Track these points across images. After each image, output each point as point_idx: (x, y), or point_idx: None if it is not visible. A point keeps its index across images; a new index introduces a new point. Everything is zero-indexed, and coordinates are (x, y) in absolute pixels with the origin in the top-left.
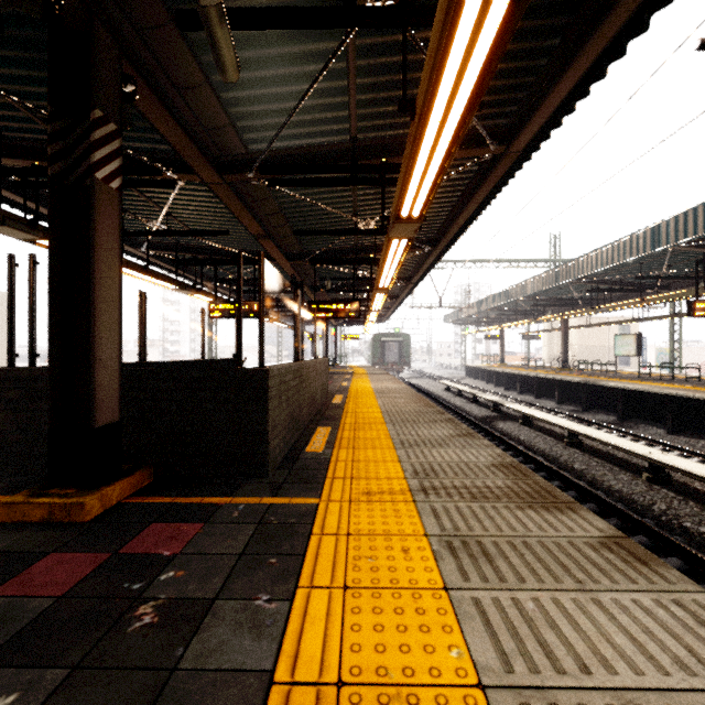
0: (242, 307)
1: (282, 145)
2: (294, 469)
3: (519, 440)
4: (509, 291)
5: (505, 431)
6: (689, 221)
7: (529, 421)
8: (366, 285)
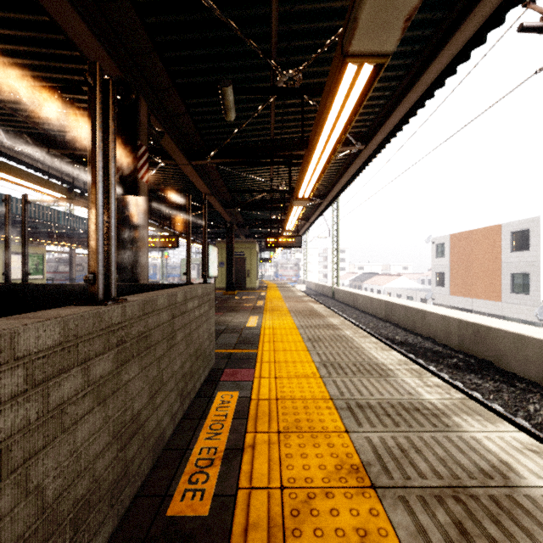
0: None
1: None
2: None
3: None
4: None
5: None
6: None
7: None
8: None
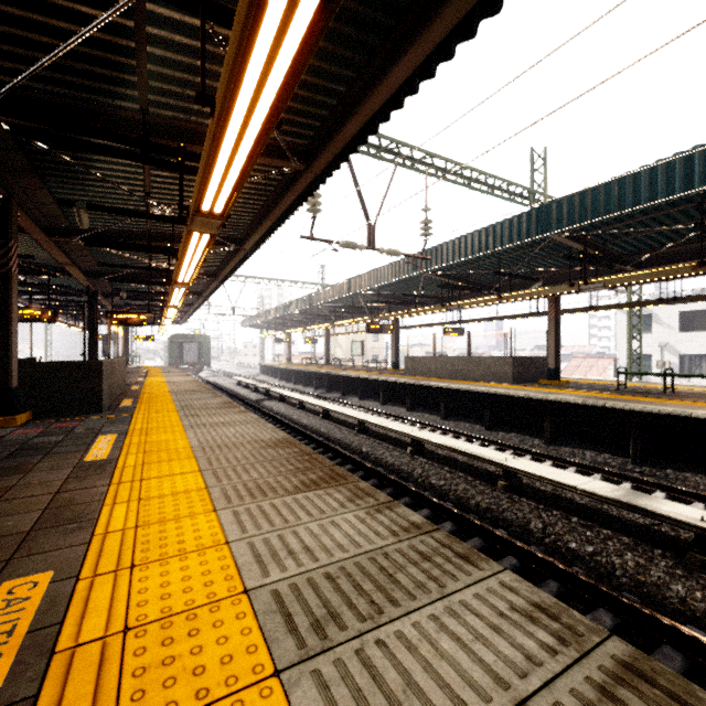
0: (35, 313)
1: (98, 224)
2: (116, 411)
3: (272, 409)
4: (286, 306)
5: (266, 406)
6: (360, 282)
7: (284, 399)
8: (161, 296)
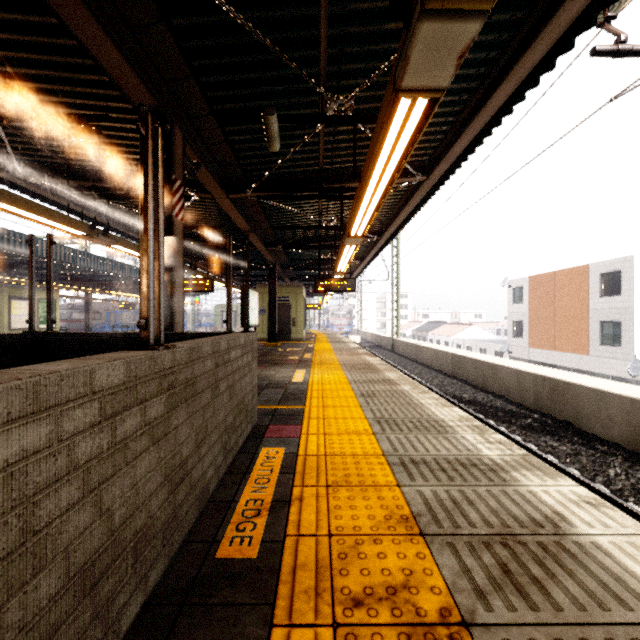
0: None
1: None
2: None
3: None
4: None
5: None
6: None
7: None
8: None
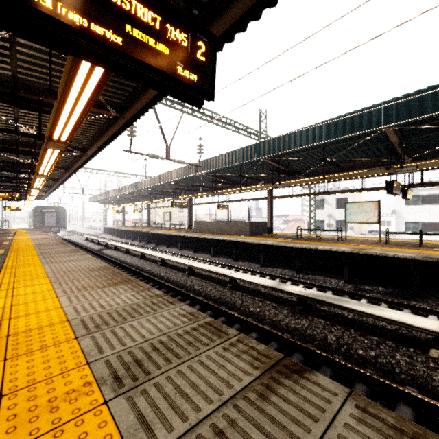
0: None
1: None
2: None
3: (108, 255)
4: (120, 189)
5: (105, 253)
6: (166, 177)
7: (117, 248)
8: (26, 180)
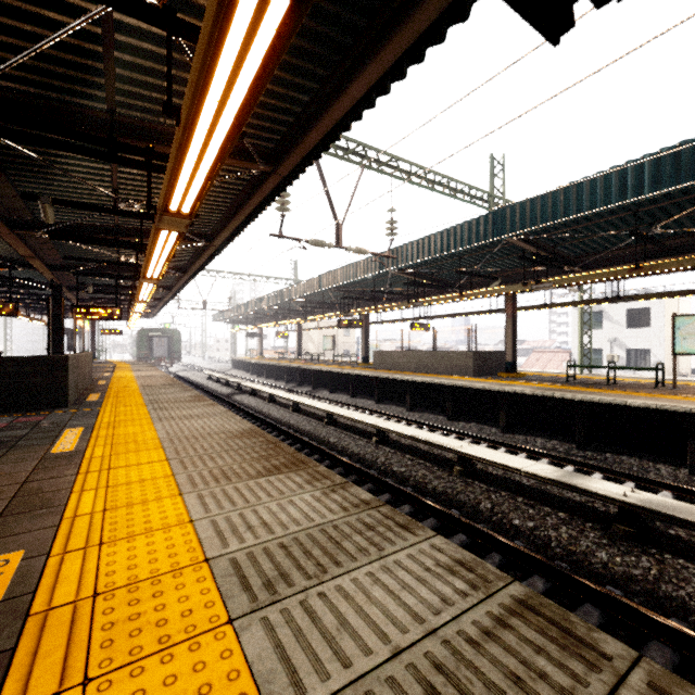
0: None
1: (63, 218)
2: (83, 405)
3: (243, 403)
4: (257, 301)
5: (237, 400)
6: (330, 278)
7: (255, 393)
8: (129, 290)
